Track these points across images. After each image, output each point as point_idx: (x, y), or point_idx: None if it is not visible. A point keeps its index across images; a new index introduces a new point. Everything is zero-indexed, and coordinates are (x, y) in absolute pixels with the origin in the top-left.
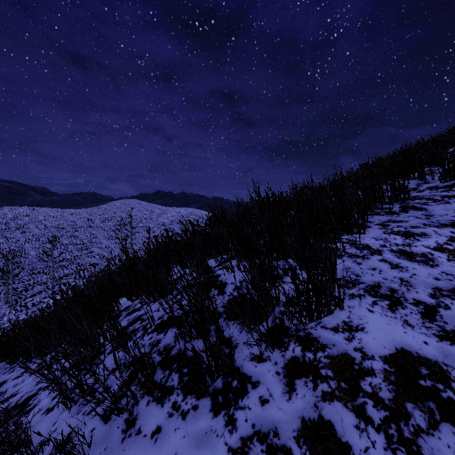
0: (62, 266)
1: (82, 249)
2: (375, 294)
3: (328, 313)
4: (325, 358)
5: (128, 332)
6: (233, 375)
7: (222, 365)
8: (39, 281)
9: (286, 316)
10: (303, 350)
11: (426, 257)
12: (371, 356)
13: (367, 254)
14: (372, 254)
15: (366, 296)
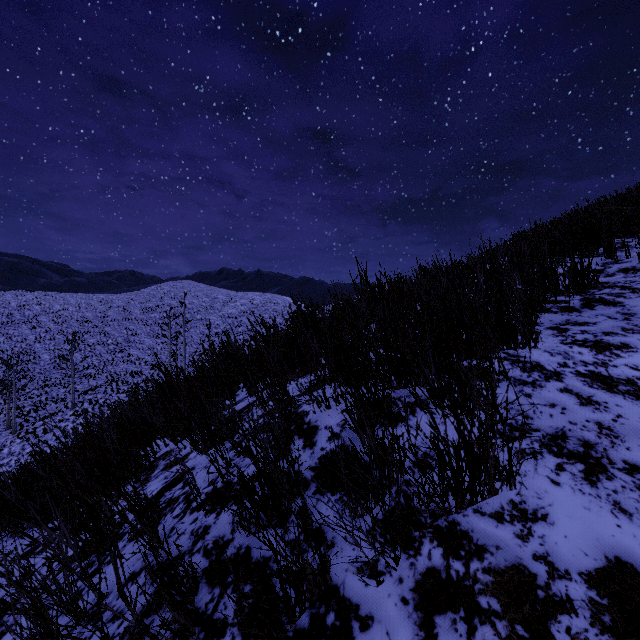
0: (87, 376)
1: (116, 352)
2: (558, 451)
3: (488, 494)
4: (485, 573)
5: (162, 502)
6: (328, 600)
7: (309, 590)
8: (54, 397)
9: (418, 498)
10: (445, 556)
11: (635, 386)
12: (564, 572)
13: (539, 380)
14: (547, 380)
15: (545, 455)
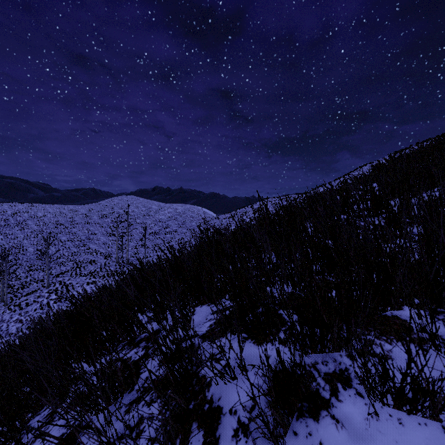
0: (59, 263)
1: (80, 246)
2: None
3: None
4: None
5: None
6: None
7: None
8: (36, 279)
9: None
10: None
11: None
12: None
13: None
14: None
15: None
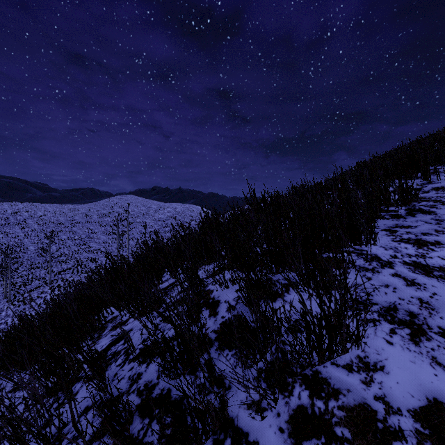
0: (60, 261)
1: (80, 245)
2: (391, 319)
3: (342, 352)
4: (340, 410)
5: (109, 354)
6: (226, 429)
7: (212, 423)
8: (37, 276)
9: (291, 355)
10: (311, 397)
11: None
12: (397, 409)
13: (377, 267)
14: (382, 267)
15: (382, 322)
